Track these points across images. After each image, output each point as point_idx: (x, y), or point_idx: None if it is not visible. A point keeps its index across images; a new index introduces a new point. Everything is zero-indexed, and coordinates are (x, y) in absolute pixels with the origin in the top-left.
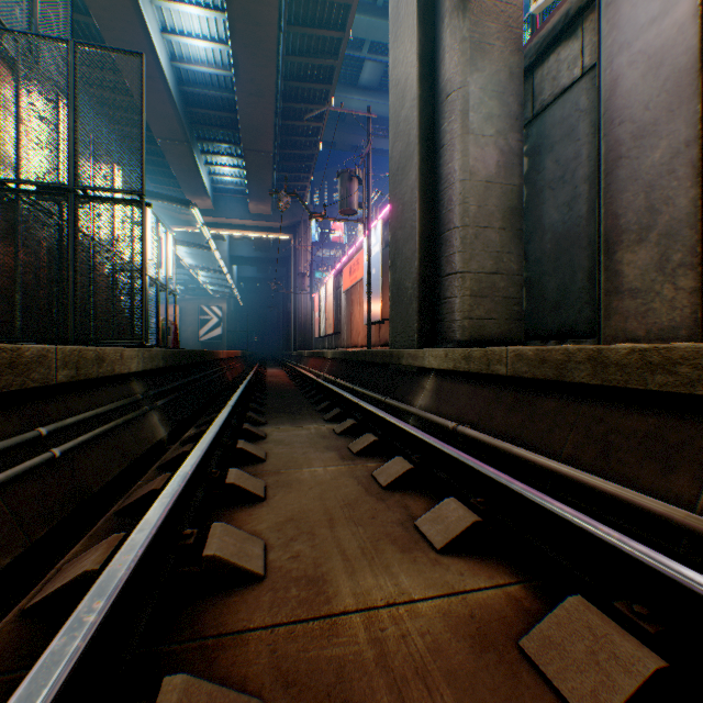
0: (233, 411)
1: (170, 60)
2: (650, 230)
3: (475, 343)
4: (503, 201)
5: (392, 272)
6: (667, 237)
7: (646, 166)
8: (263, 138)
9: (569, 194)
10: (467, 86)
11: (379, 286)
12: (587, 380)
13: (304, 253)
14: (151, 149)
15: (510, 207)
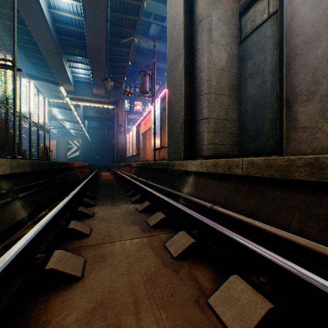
0: (74, 198)
1: (48, 8)
2: (315, 93)
3: (215, 157)
4: (229, 81)
5: (168, 120)
6: (326, 97)
7: (313, 58)
8: (100, 55)
9: (261, 80)
10: (211, 16)
11: (159, 130)
12: (306, 178)
13: (122, 115)
14: (39, 57)
15: (232, 84)
